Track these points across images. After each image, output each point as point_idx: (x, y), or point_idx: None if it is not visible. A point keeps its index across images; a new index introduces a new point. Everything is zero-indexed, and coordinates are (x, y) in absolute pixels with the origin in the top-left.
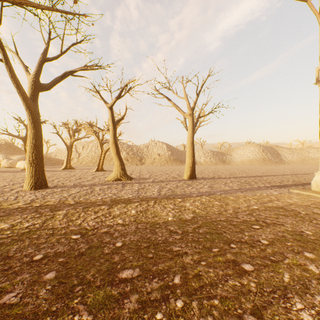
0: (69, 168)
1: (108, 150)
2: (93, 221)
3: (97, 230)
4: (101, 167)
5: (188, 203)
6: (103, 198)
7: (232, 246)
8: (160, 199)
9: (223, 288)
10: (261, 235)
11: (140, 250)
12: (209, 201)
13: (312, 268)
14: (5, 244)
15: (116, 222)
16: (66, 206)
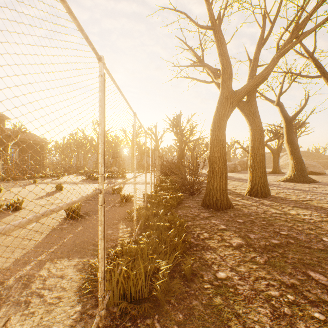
0: None
1: None
2: None
3: None
4: None
5: None
6: None
7: None
8: None
9: None
10: None
11: None
12: None
13: None
14: (279, 220)
15: None
16: None
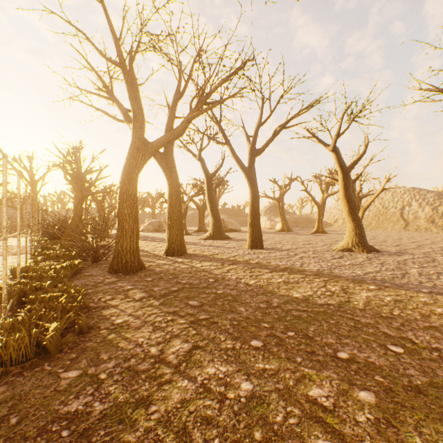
0: (320, 231)
1: (368, 206)
2: (236, 276)
3: (227, 281)
4: None
5: (372, 293)
6: (283, 264)
7: (288, 333)
8: (343, 279)
9: (211, 333)
10: (362, 352)
11: (221, 299)
12: (425, 303)
13: (315, 390)
14: (185, 273)
15: (248, 281)
16: (244, 263)
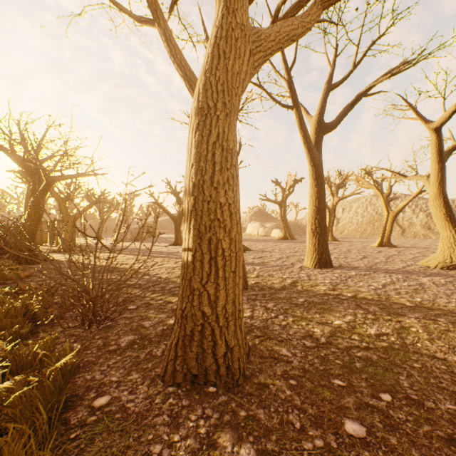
0: (330, 239)
1: (401, 211)
2: None
3: None
4: (386, 240)
5: None
6: None
7: None
8: None
9: None
10: None
11: None
12: None
13: None
14: (376, 364)
15: None
16: (402, 308)
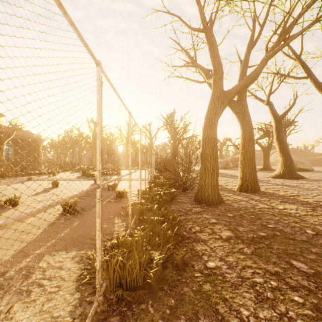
0: None
1: None
2: None
3: None
4: None
5: None
6: None
7: None
8: None
9: None
10: None
11: None
12: None
13: None
14: (267, 214)
15: None
16: None
